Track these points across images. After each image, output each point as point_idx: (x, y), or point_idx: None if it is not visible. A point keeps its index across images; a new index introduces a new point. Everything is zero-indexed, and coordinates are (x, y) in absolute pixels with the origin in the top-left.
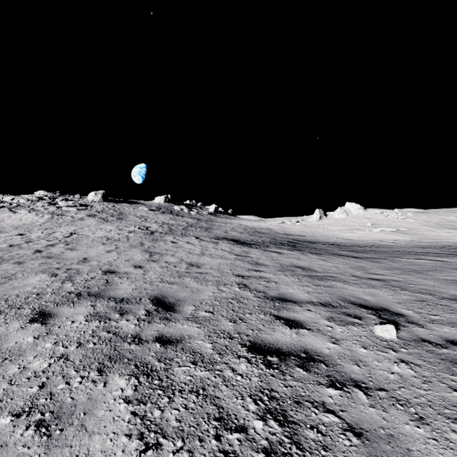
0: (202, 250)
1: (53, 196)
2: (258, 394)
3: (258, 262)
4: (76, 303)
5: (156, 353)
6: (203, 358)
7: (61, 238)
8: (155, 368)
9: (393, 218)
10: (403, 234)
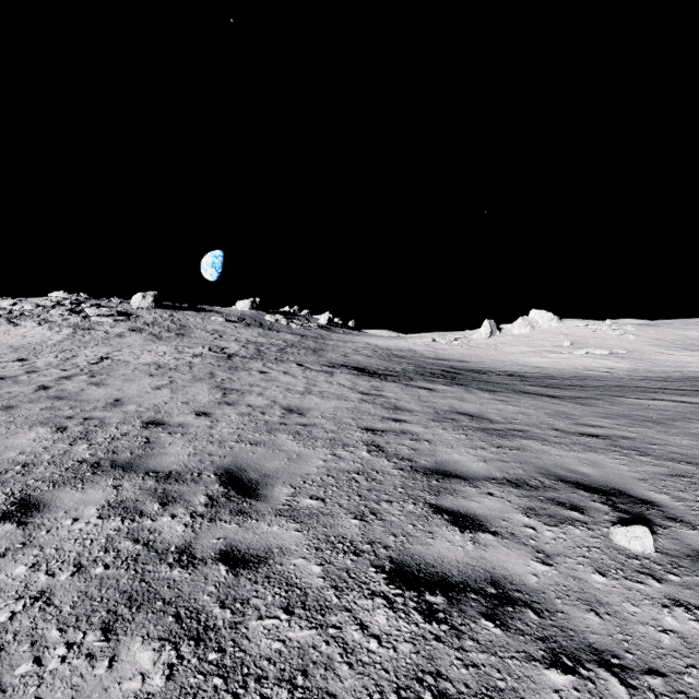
0: (308, 386)
1: (77, 299)
2: (412, 686)
3: (398, 405)
4: (87, 483)
5: (217, 586)
6: (304, 597)
7: (83, 366)
8: (213, 623)
9: (605, 334)
10: (621, 359)
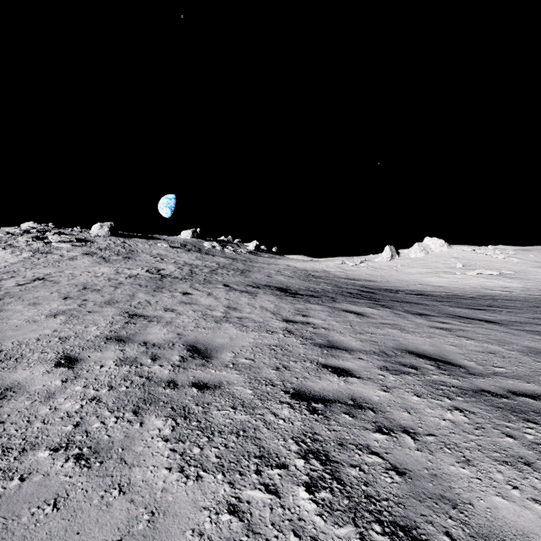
0: (227, 310)
1: (44, 228)
2: None
3: (332, 339)
4: None
5: None
6: None
7: (5, 288)
8: None
9: (490, 258)
10: (511, 279)
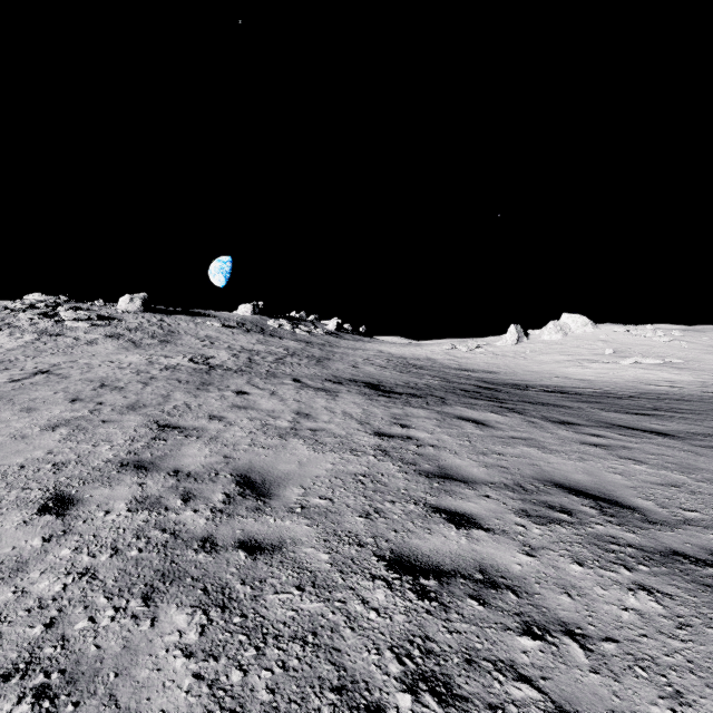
0: (297, 418)
1: (55, 302)
2: None
3: (444, 464)
4: None
5: None
6: None
7: None
8: None
9: (650, 341)
10: (679, 370)
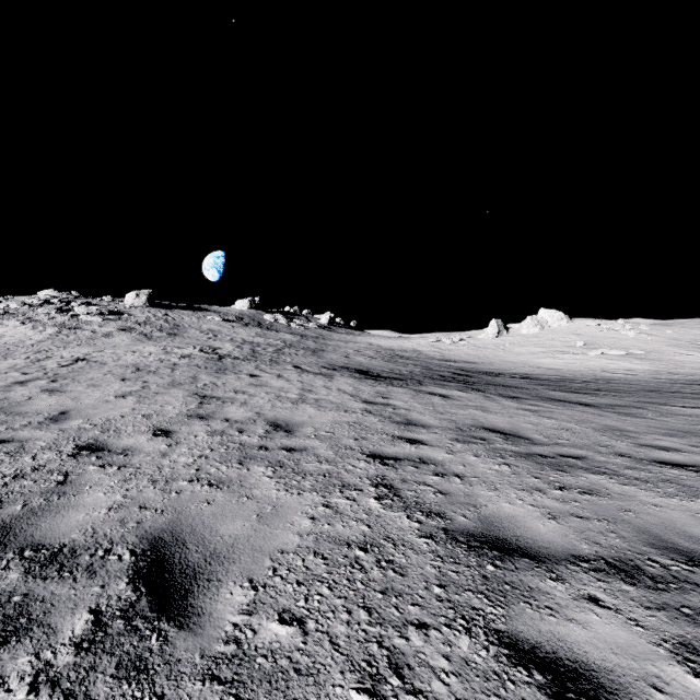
0: (302, 392)
1: (67, 297)
2: None
3: (411, 418)
4: None
5: None
6: None
7: (50, 369)
8: None
9: (619, 334)
10: (639, 360)
